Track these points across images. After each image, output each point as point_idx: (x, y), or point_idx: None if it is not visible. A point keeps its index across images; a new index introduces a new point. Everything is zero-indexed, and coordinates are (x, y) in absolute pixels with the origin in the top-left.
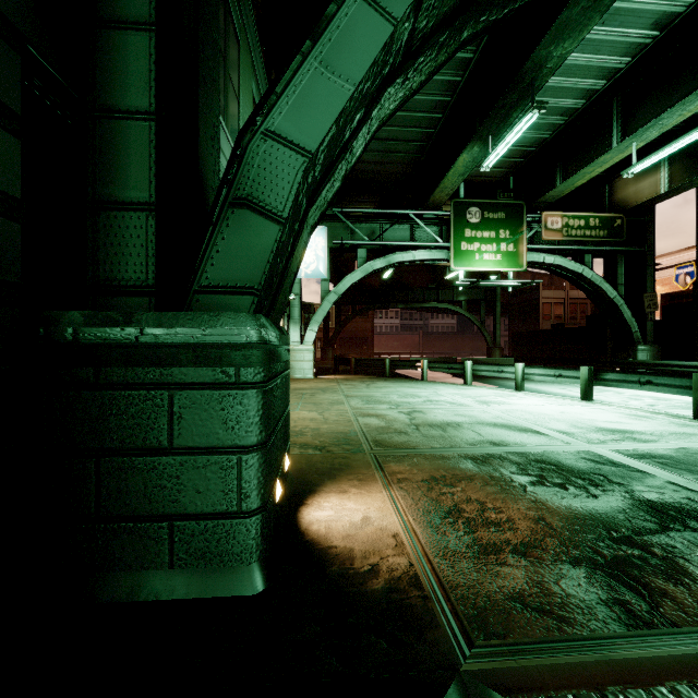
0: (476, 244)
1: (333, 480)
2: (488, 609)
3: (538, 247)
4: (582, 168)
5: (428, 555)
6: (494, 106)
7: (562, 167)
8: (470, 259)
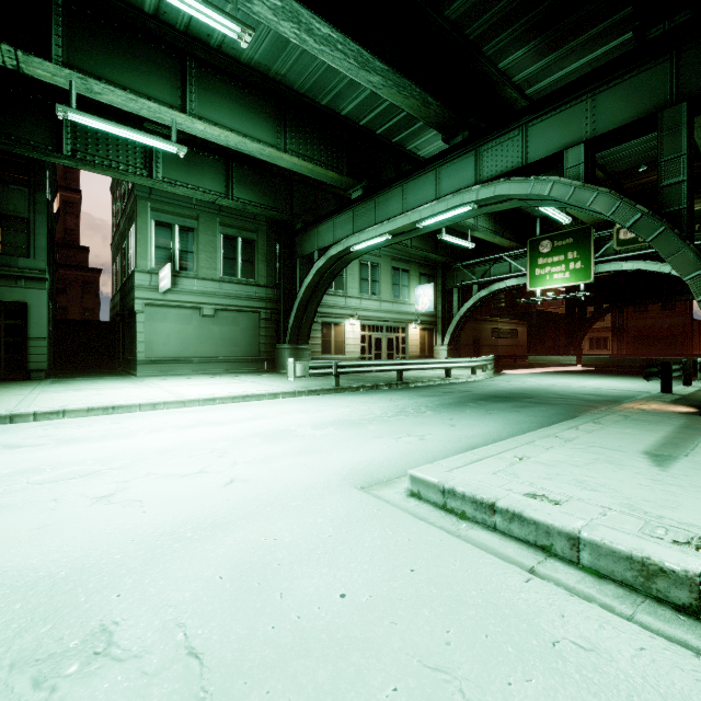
0: (547, 269)
1: None
2: None
3: (612, 257)
4: None
5: None
6: None
7: None
8: (542, 280)
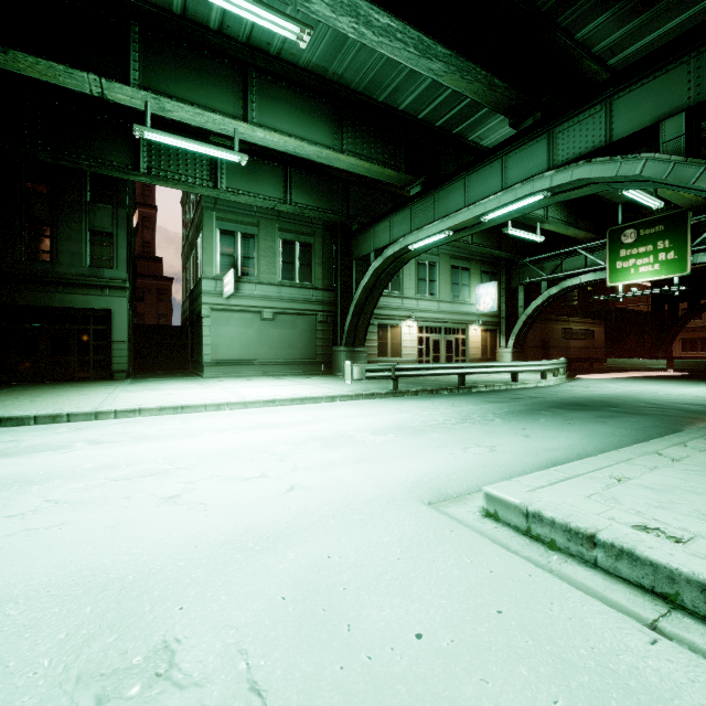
0: (630, 261)
1: None
2: None
3: None
4: None
5: None
6: None
7: None
8: (625, 274)
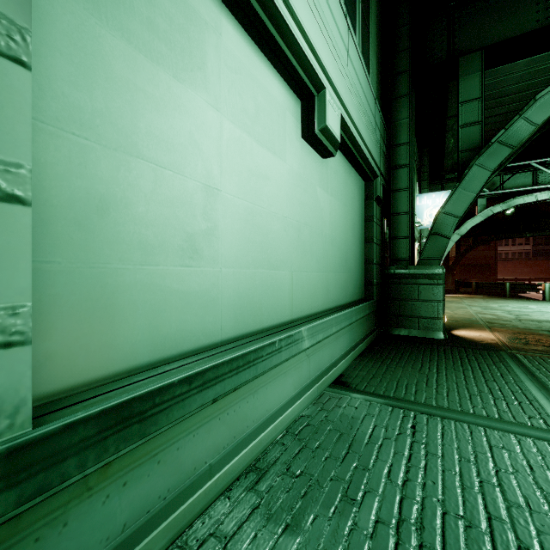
0: None
1: (464, 328)
2: (521, 349)
3: None
4: None
5: (504, 342)
6: None
7: None
8: None
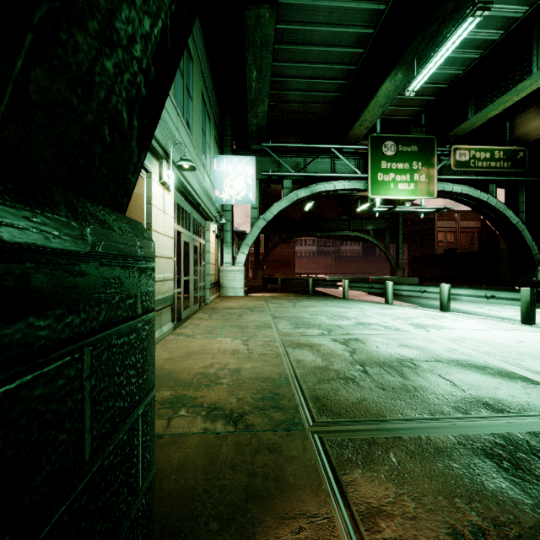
0: (391, 175)
1: None
2: None
3: (447, 177)
4: (497, 99)
5: None
6: (421, 27)
7: (474, 101)
8: (386, 188)
